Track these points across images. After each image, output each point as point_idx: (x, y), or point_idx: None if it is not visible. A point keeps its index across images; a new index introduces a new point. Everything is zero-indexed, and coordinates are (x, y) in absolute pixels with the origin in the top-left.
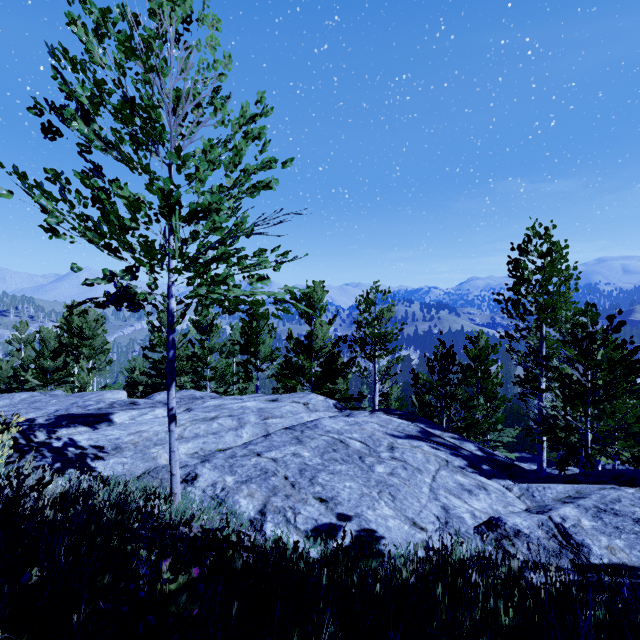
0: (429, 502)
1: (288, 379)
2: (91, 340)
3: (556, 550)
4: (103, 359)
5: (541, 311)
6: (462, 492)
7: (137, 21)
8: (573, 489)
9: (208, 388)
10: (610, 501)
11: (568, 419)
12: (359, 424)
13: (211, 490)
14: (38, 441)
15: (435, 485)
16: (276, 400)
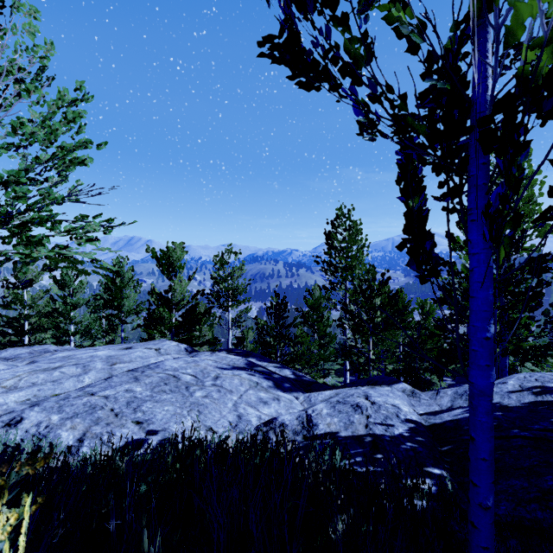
0: (229, 413)
1: (150, 329)
2: None
3: (299, 431)
4: None
5: (344, 270)
6: (259, 404)
7: None
8: (334, 392)
9: (72, 343)
10: (348, 396)
11: (358, 347)
12: (196, 362)
13: (34, 429)
14: None
15: (239, 401)
16: (130, 348)
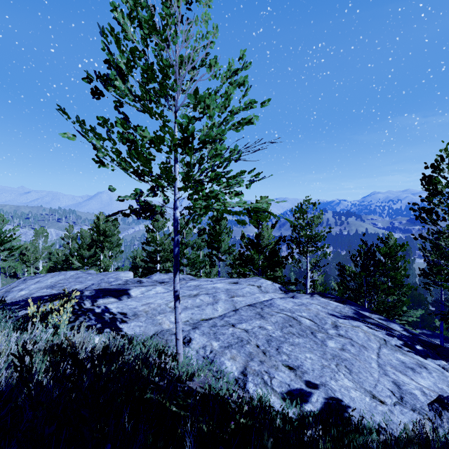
0: (380, 377)
1: (242, 267)
2: (111, 238)
3: None
4: (118, 250)
5: None
6: (406, 369)
7: (152, 10)
8: None
9: (184, 271)
10: None
11: None
12: (305, 305)
13: (202, 351)
14: (86, 307)
15: (381, 361)
16: (237, 283)
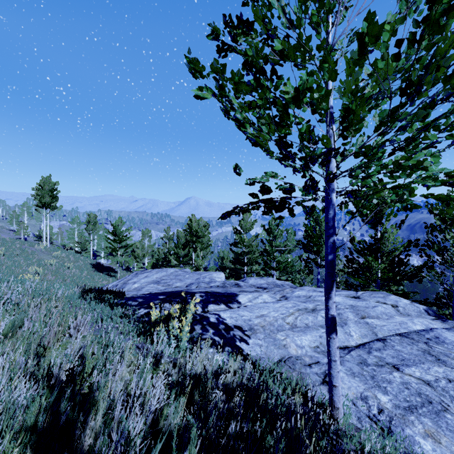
0: None
1: (353, 277)
2: (202, 238)
3: None
4: (208, 251)
5: None
6: None
7: None
8: None
9: (274, 276)
10: None
11: None
12: None
13: (363, 406)
14: (199, 313)
15: None
16: (358, 297)
